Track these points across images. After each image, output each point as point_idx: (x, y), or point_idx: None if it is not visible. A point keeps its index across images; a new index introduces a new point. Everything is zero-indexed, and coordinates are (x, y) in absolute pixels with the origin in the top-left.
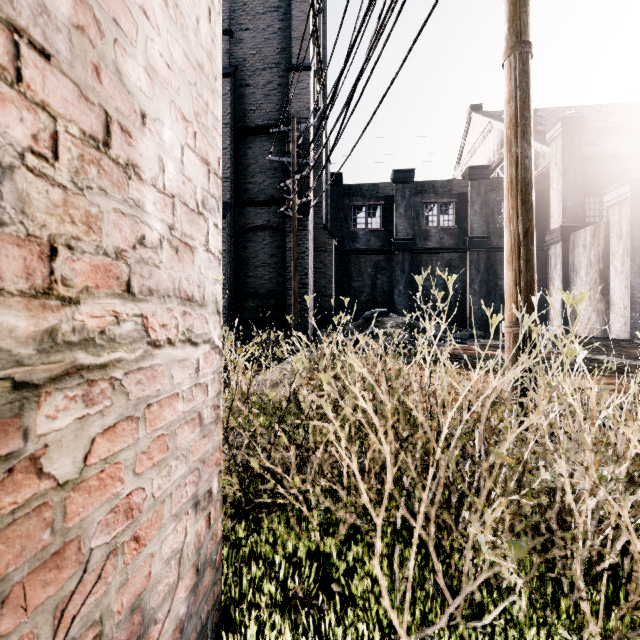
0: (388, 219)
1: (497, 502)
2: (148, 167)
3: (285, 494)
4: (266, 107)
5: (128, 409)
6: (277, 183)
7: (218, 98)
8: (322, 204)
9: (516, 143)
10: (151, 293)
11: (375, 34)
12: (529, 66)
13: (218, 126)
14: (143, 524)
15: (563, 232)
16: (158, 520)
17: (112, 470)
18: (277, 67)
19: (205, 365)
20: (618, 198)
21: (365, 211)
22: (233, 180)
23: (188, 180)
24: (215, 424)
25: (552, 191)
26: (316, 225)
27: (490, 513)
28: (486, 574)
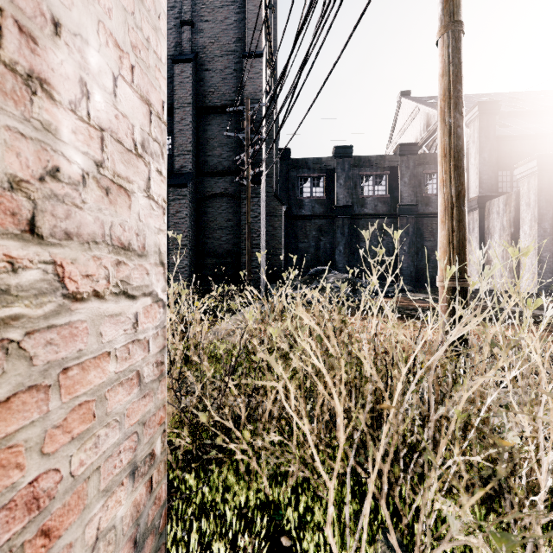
0: (330, 189)
1: (452, 460)
2: (64, 87)
3: (234, 449)
4: (223, 89)
5: (31, 377)
6: (233, 156)
7: (162, 39)
8: (273, 175)
9: (449, 113)
10: (69, 237)
11: (320, 19)
12: (461, 43)
13: (162, 68)
14: (56, 512)
15: (480, 201)
16: (79, 502)
17: (3, 457)
18: (233, 54)
19: (145, 320)
20: (527, 171)
21: (310, 182)
22: (194, 153)
23: (123, 116)
24: (158, 381)
25: (470, 165)
26: (267, 193)
27: None
28: (448, 545)
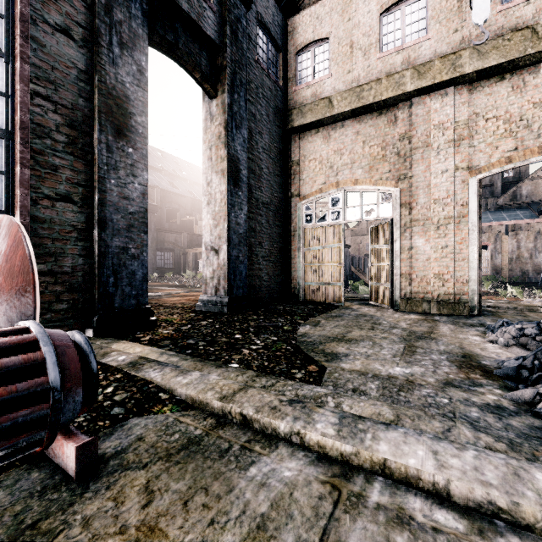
0: None
1: None
2: None
3: None
4: None
5: None
6: None
7: None
8: None
9: None
10: None
11: None
12: None
13: None
14: None
15: None
16: None
17: None
18: None
19: None
20: None
21: None
22: None
23: None
24: None
25: None
26: None
27: None
28: None
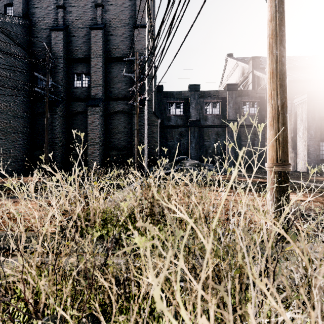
0: (186, 110)
1: None
2: None
3: None
4: (122, 47)
5: None
6: (128, 88)
7: None
8: (152, 100)
9: (276, 47)
10: None
11: None
12: None
13: None
14: None
15: None
16: None
17: None
18: (128, 26)
19: None
20: (301, 101)
21: (175, 105)
22: (103, 86)
23: None
24: None
25: None
26: (149, 111)
27: None
28: None
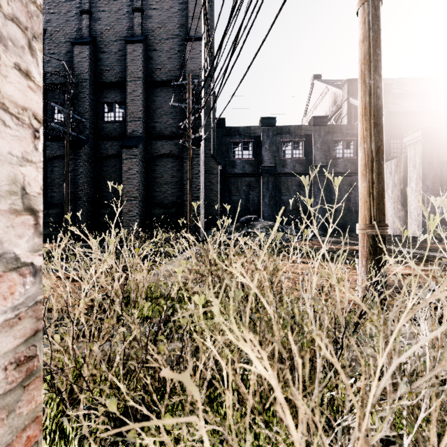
0: (257, 152)
1: None
2: None
3: (151, 445)
4: (169, 67)
5: None
6: (177, 123)
7: None
8: (210, 139)
9: (369, 75)
10: None
11: None
12: (380, 12)
13: None
14: None
15: None
16: None
17: None
18: (177, 38)
19: None
20: (413, 140)
21: (241, 146)
22: (144, 120)
23: None
24: (20, 389)
25: None
26: (206, 155)
27: (395, 446)
28: None
